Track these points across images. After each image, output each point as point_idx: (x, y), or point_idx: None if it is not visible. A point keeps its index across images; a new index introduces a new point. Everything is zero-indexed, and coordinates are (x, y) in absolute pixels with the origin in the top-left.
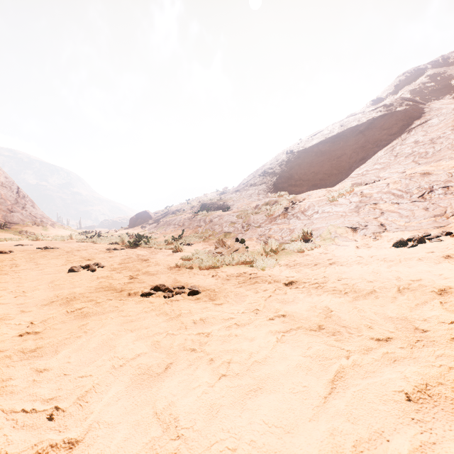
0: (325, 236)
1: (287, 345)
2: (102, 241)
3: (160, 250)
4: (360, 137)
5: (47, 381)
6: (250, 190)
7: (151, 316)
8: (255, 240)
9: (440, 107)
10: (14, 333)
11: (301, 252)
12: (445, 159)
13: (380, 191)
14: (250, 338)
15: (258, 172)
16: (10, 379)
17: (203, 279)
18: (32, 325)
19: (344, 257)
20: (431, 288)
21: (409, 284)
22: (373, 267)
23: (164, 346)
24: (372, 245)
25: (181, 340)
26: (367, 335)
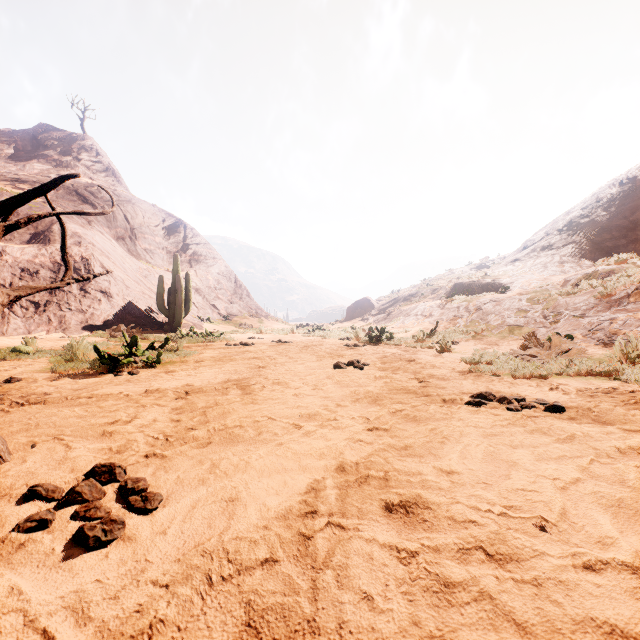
0: None
1: None
2: (330, 336)
3: (414, 348)
4: None
5: (470, 485)
6: (541, 257)
7: (519, 431)
8: (581, 338)
9: None
10: (361, 426)
11: None
12: None
13: None
14: None
15: (556, 226)
16: (421, 474)
17: (538, 391)
18: (368, 421)
19: None
20: None
21: None
22: None
23: (605, 476)
24: None
25: (634, 473)
26: None
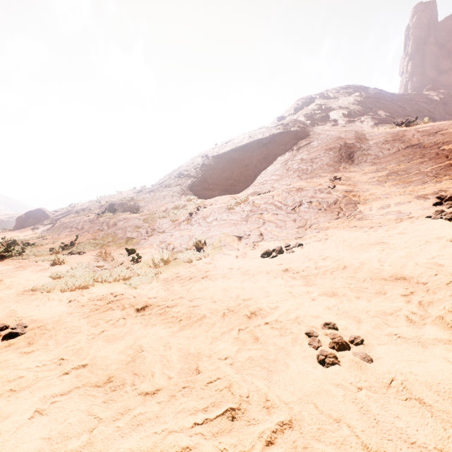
0: (216, 244)
1: (43, 420)
2: None
3: (36, 262)
4: (264, 150)
5: None
6: (164, 191)
7: None
8: (155, 247)
9: (320, 132)
10: None
11: (190, 262)
12: (317, 177)
13: (267, 202)
14: (7, 414)
15: (174, 173)
16: None
17: (53, 307)
18: None
19: (220, 268)
20: (246, 311)
21: (239, 304)
22: (230, 282)
23: None
24: (247, 255)
25: None
26: (138, 390)
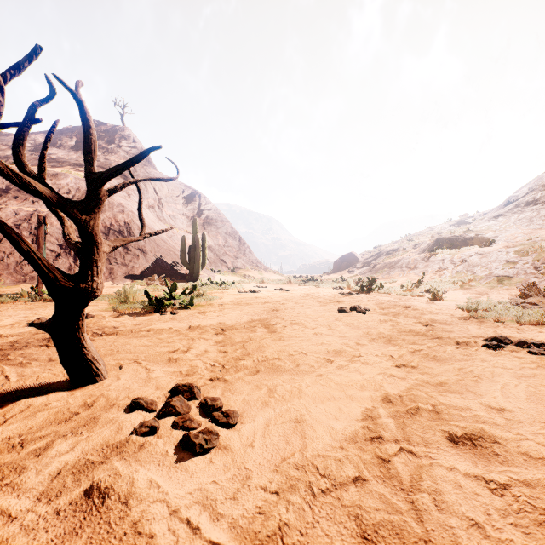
0: None
1: None
2: (324, 285)
3: (405, 296)
4: None
5: (527, 423)
6: (526, 212)
7: None
8: None
9: None
10: (389, 363)
11: None
12: None
13: None
14: None
15: (541, 182)
16: (470, 409)
17: None
18: (392, 359)
19: None
20: None
21: None
22: None
23: None
24: None
25: None
26: None
